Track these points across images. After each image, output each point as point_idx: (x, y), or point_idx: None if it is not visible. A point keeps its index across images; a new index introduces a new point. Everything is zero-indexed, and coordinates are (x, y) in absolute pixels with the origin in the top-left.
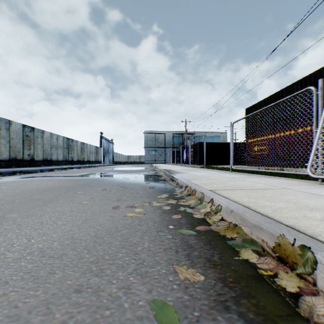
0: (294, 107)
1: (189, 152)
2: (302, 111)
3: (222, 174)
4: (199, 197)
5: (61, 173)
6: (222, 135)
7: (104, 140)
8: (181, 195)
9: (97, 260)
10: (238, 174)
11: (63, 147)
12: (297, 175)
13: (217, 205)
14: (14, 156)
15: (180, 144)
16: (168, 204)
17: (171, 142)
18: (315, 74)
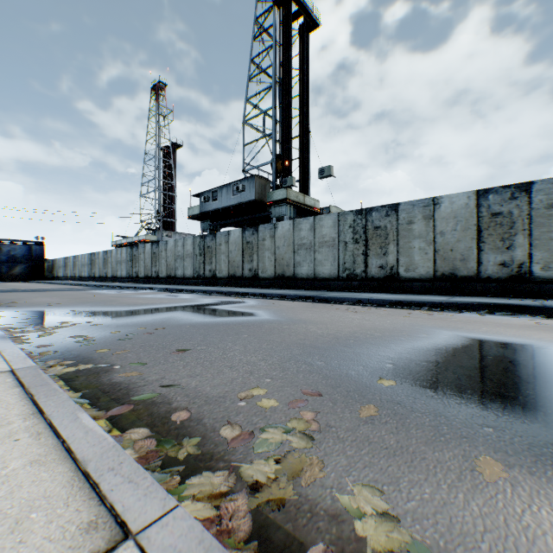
0: None
1: None
2: None
3: None
4: None
5: (286, 306)
6: None
7: None
8: None
9: (16, 300)
10: None
11: None
12: None
13: None
14: (447, 269)
15: None
16: None
17: None
18: None
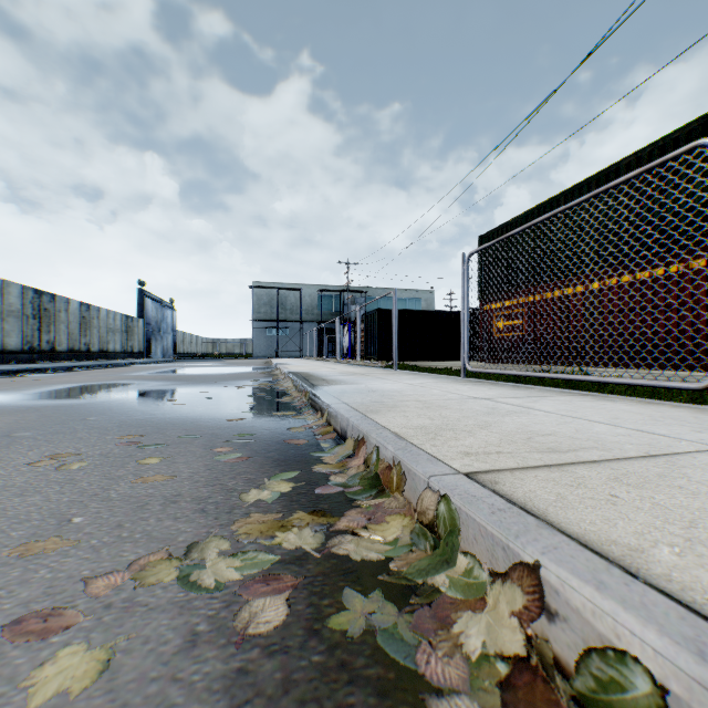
0: (584, 233)
1: (355, 332)
2: (678, 209)
3: (451, 388)
4: (425, 509)
5: None
6: (425, 298)
7: (150, 302)
8: (344, 478)
9: None
10: (489, 385)
11: (23, 314)
12: (632, 388)
13: (589, 633)
14: None
15: (336, 313)
16: (280, 561)
17: (315, 308)
18: (628, 163)
